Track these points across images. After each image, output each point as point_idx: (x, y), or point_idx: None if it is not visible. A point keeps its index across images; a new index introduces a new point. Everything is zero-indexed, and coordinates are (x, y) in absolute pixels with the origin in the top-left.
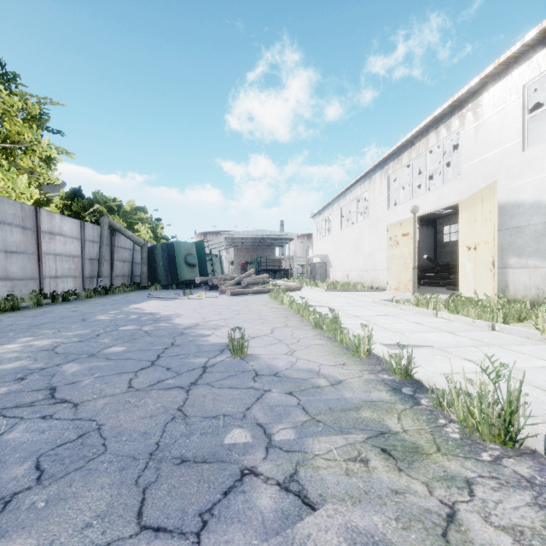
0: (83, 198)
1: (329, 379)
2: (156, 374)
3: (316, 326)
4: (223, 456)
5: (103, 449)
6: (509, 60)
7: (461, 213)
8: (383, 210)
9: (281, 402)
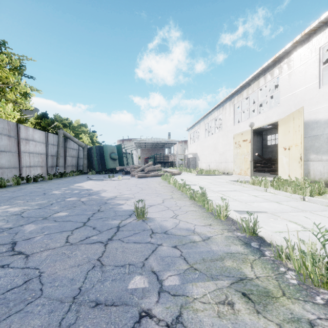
0: (48, 118)
1: (201, 236)
2: (85, 232)
3: (191, 198)
4: (126, 300)
5: (40, 293)
6: (310, 32)
7: (280, 127)
8: (231, 125)
9: (169, 253)
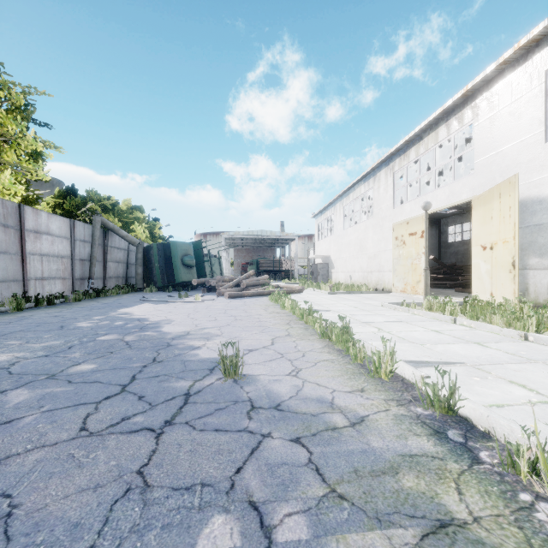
0: (76, 196)
1: (347, 414)
2: (123, 407)
3: (322, 335)
4: None
5: None
6: (530, 44)
7: (474, 211)
8: (388, 208)
9: (286, 457)
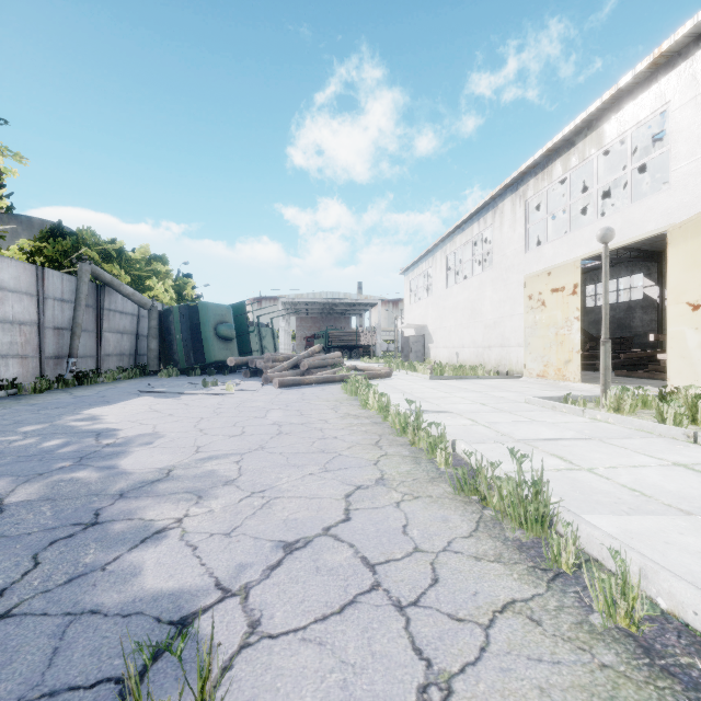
0: (65, 239)
1: None
2: None
3: (461, 487)
4: None
5: None
6: None
7: (673, 247)
8: (517, 254)
9: None
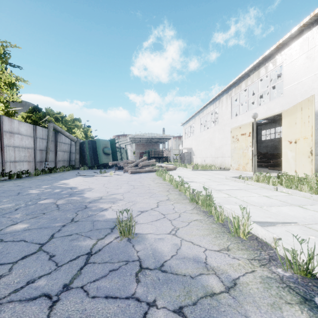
0: (39, 112)
1: (221, 276)
2: (32, 268)
3: (191, 200)
4: None
5: None
6: None
7: (283, 119)
8: (228, 119)
9: None
